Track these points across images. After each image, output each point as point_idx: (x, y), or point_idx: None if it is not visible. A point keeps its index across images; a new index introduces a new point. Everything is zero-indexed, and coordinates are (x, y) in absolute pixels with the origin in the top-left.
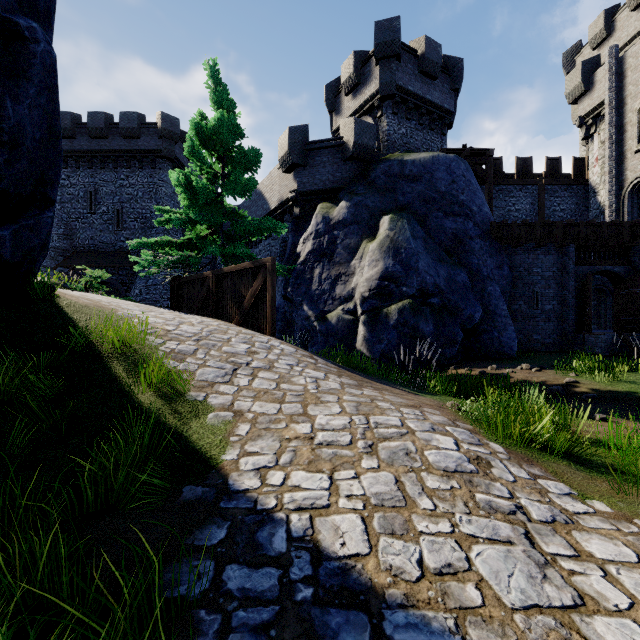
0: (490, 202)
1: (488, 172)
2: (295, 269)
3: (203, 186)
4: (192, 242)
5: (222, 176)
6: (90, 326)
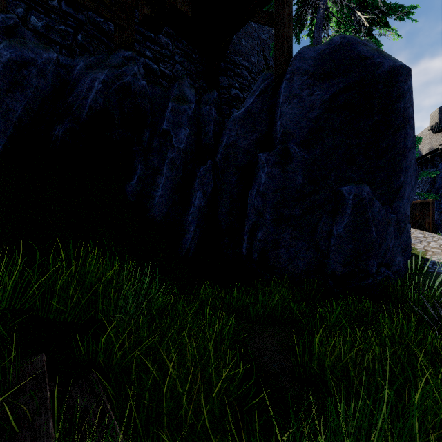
0: None
1: None
2: None
3: None
4: None
5: None
6: None
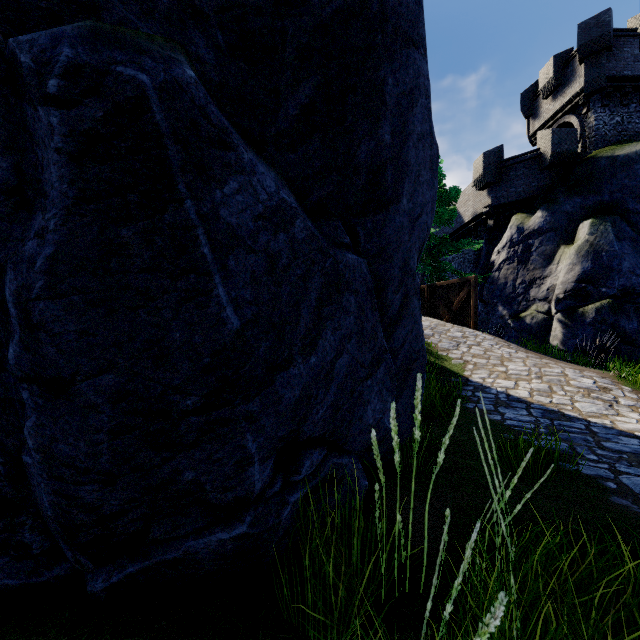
0: None
1: None
2: (490, 276)
3: None
4: None
5: None
6: None
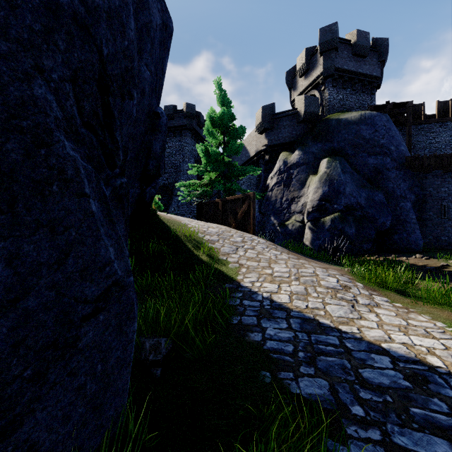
0: (409, 140)
1: (408, 118)
2: (266, 195)
3: (214, 152)
4: (207, 182)
5: (223, 143)
6: (176, 228)
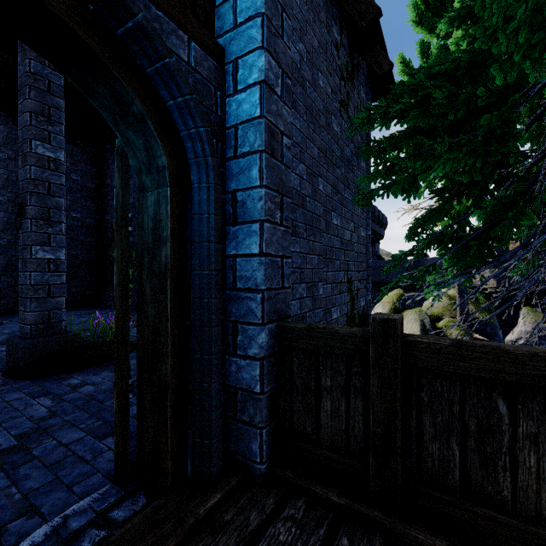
0: None
1: None
2: None
3: None
4: None
5: None
6: None
